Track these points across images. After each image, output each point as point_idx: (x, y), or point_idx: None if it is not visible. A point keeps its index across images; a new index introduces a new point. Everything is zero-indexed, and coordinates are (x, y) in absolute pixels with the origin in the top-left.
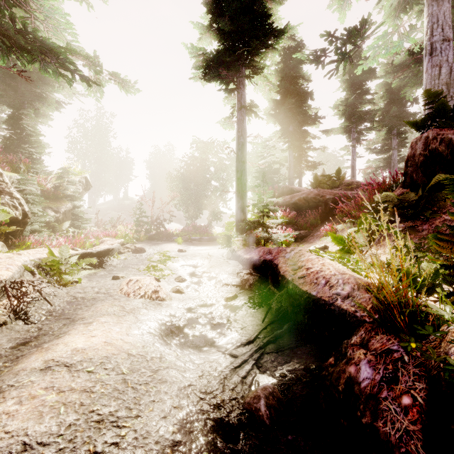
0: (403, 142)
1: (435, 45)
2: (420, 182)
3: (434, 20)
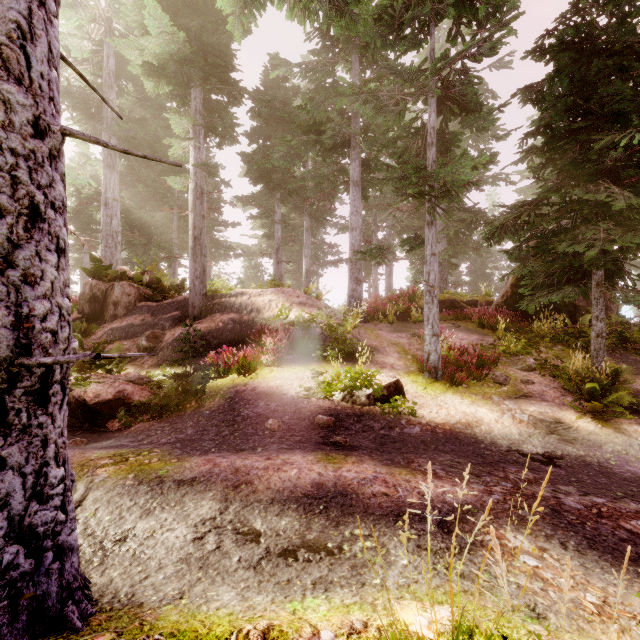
0: (95, 247)
1: (109, 200)
2: (88, 312)
3: (108, 182)
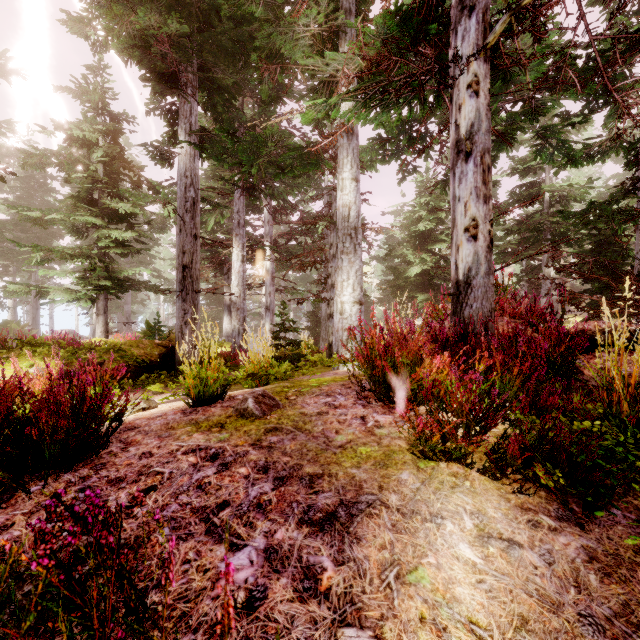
0: None
1: None
2: None
3: None
